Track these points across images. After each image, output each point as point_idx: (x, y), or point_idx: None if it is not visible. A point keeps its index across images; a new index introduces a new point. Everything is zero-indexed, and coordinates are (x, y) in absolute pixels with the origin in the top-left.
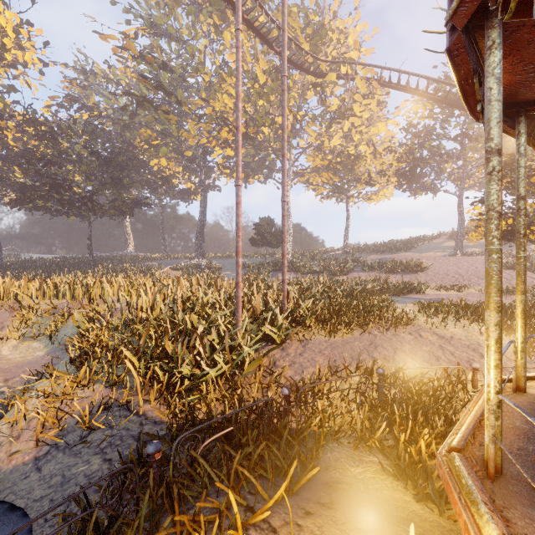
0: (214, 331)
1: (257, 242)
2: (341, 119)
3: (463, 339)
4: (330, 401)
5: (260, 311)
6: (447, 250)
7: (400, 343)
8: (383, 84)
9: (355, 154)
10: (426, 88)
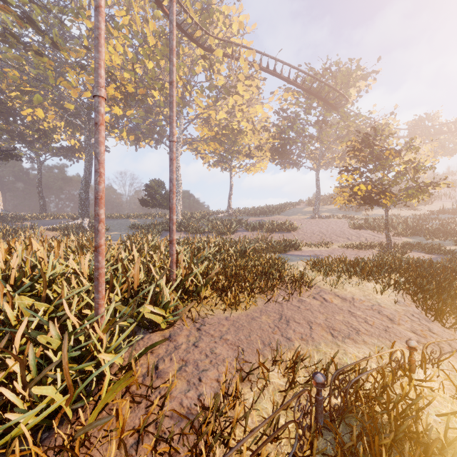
0: (53, 327)
1: (148, 202)
2: (226, 94)
3: (364, 300)
4: (251, 451)
5: (139, 282)
6: (308, 214)
7: (311, 312)
8: (262, 68)
9: (238, 129)
10: (296, 77)
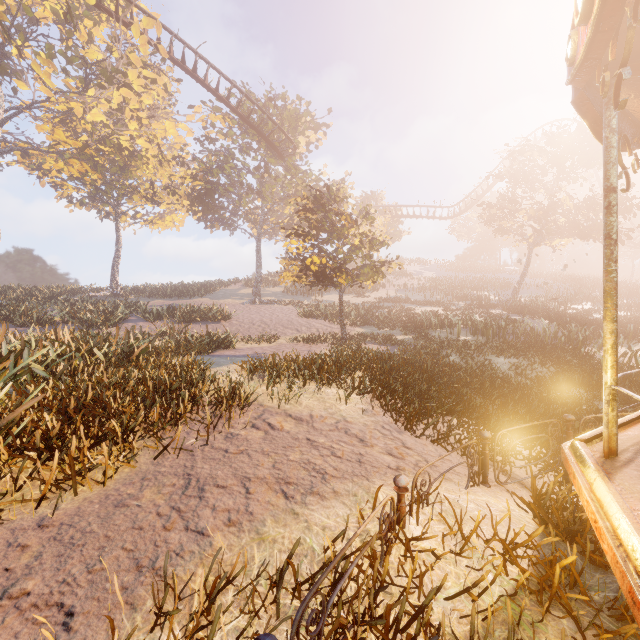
0: None
1: None
2: (107, 81)
3: (326, 416)
4: None
5: None
6: (245, 297)
7: (249, 456)
8: (174, 58)
9: (131, 149)
10: (229, 93)
